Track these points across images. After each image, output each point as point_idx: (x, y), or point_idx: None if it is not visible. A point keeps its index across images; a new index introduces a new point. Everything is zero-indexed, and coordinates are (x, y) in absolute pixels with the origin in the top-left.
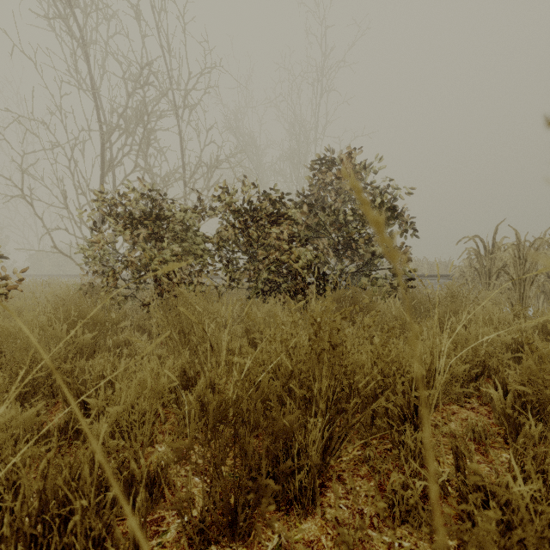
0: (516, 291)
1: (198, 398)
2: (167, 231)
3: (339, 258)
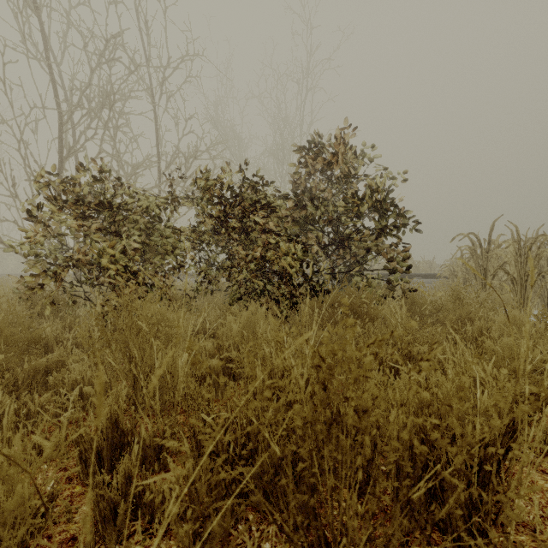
0: (517, 292)
1: (127, 476)
2: (127, 222)
3: (328, 255)
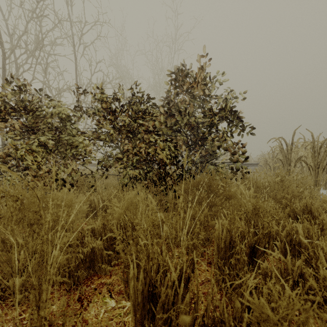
0: (313, 175)
1: None
2: (41, 124)
3: (190, 151)
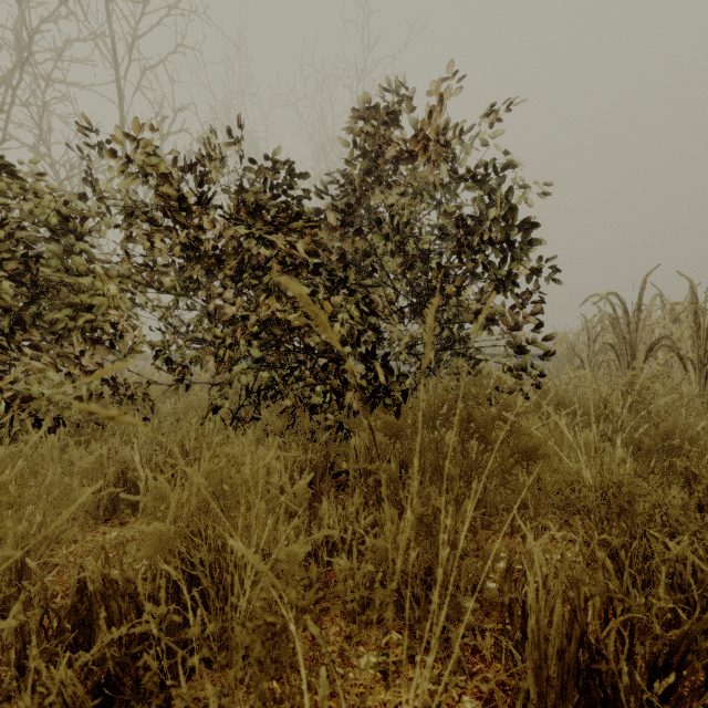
0: (695, 383)
1: None
2: None
3: (403, 323)
